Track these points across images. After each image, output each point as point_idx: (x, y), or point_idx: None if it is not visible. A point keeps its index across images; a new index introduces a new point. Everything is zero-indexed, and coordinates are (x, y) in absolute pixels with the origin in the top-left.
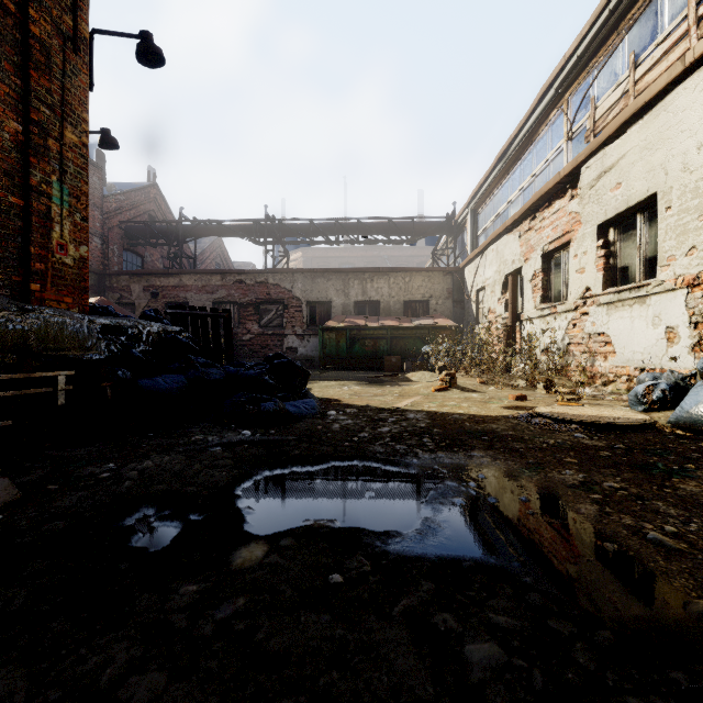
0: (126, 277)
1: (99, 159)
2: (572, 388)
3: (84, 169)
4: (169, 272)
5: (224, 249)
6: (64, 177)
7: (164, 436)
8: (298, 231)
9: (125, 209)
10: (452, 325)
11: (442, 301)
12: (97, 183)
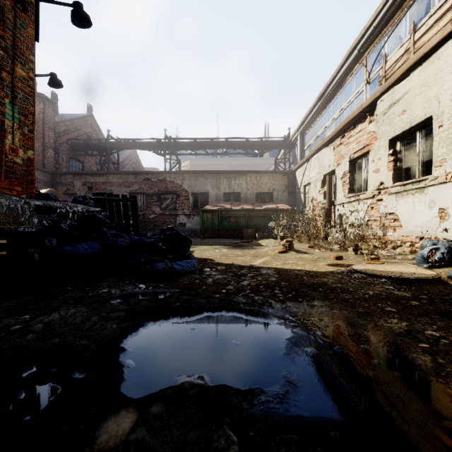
0: (71, 176)
1: (53, 98)
2: (371, 250)
3: (30, 96)
4: (100, 173)
5: (138, 159)
6: (15, 100)
7: (78, 289)
8: (186, 146)
9: (71, 131)
10: (288, 208)
11: (281, 192)
12: (51, 113)
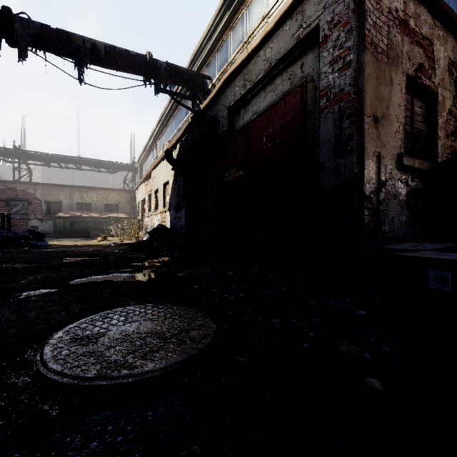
0: None
1: None
2: None
3: None
4: None
5: None
6: None
7: (0, 249)
8: (38, 158)
9: None
10: (125, 217)
11: (125, 205)
12: None
